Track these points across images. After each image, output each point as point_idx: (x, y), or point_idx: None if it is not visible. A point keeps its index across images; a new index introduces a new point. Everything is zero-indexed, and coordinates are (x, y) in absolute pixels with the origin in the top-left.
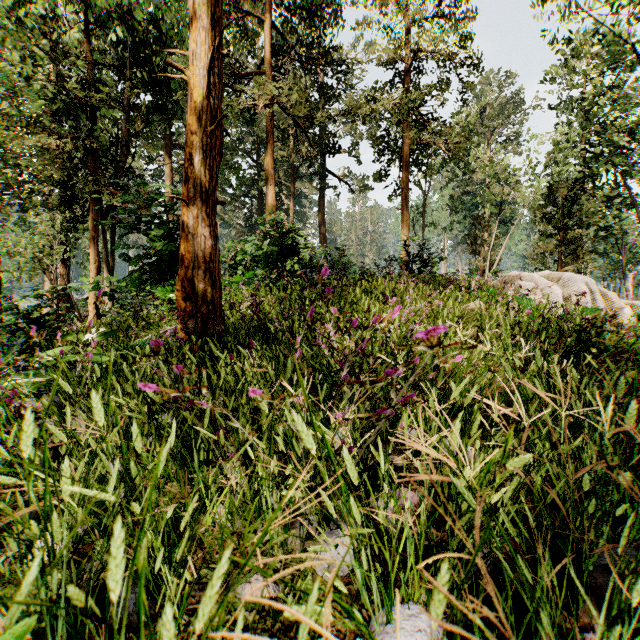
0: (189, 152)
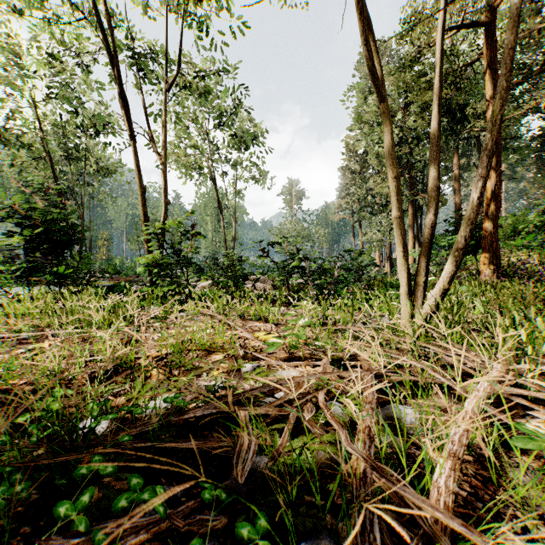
0: (485, 212)
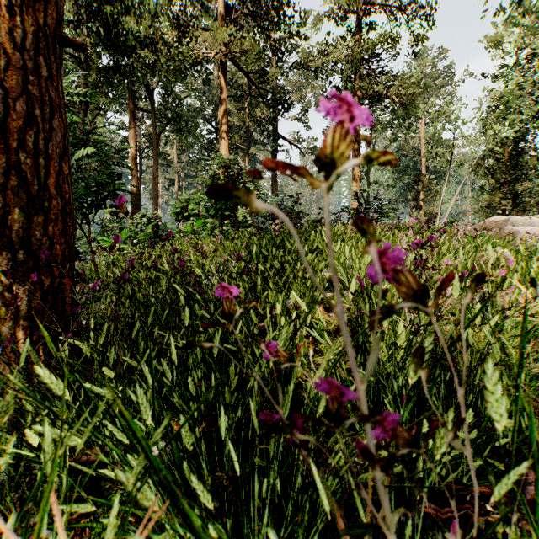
0: None
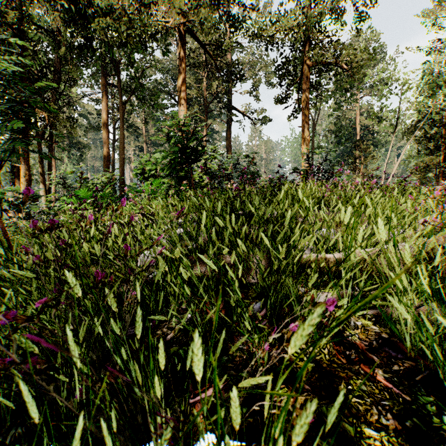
0: None
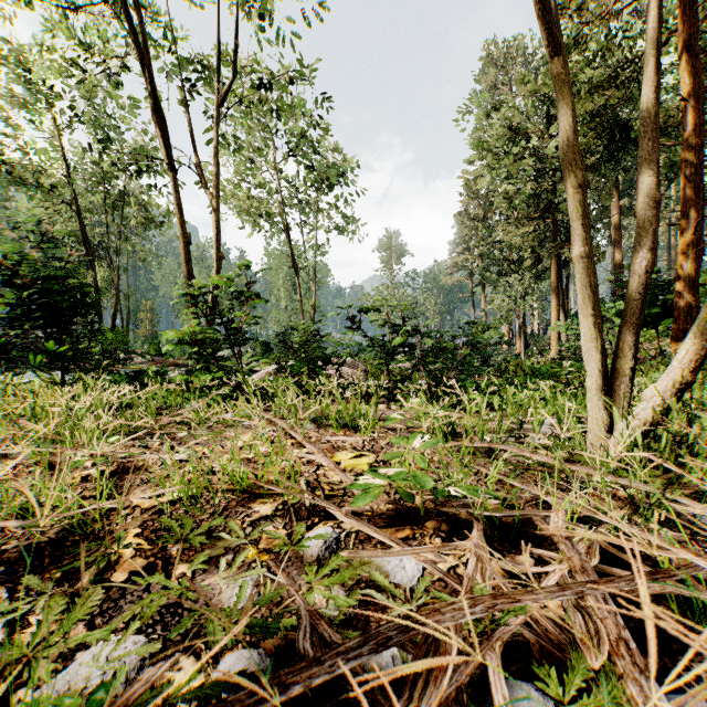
0: (679, 264)
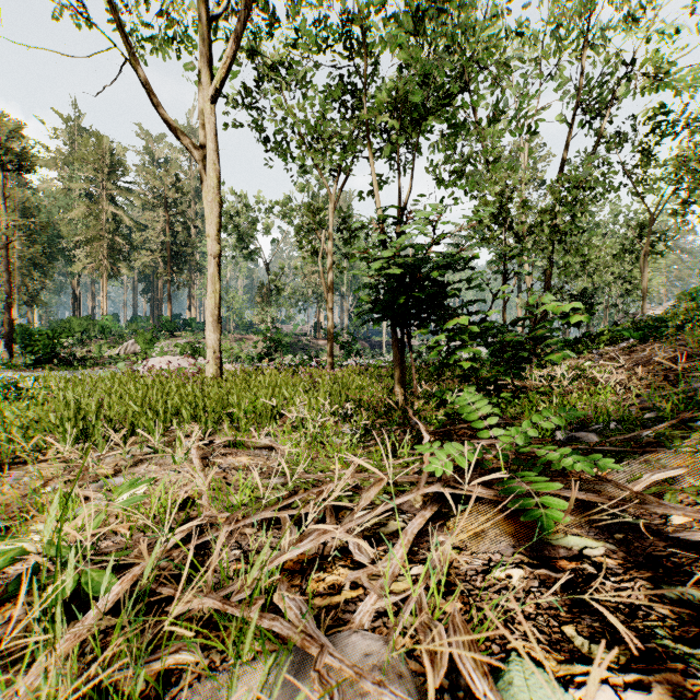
0: (7, 328)
